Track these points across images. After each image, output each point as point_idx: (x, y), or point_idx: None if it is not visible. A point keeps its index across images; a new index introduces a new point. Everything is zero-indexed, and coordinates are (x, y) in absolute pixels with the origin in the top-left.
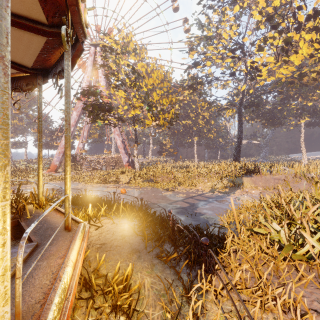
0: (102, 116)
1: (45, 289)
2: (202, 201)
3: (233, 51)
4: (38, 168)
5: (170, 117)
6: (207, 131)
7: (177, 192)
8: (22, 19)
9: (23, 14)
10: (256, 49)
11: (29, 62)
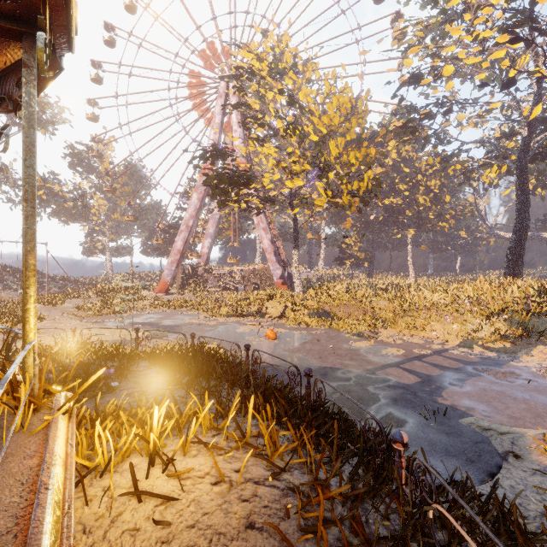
0: (235, 195)
1: None
2: (449, 371)
3: (513, 29)
4: (24, 298)
5: (363, 189)
6: (436, 217)
7: (382, 342)
8: None
9: None
10: None
11: None
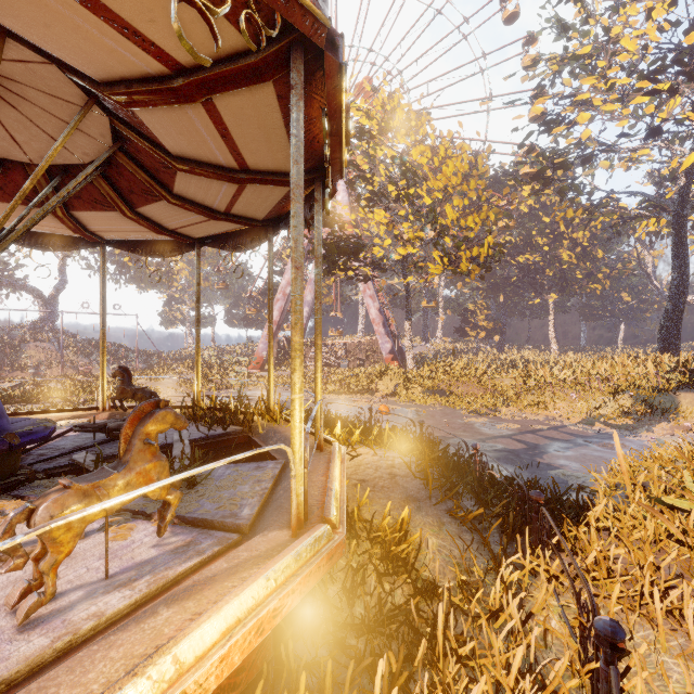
0: (342, 264)
1: (317, 498)
2: (558, 442)
3: (654, 75)
4: (269, 363)
5: (483, 255)
6: (585, 277)
7: (499, 418)
8: (270, 175)
9: (272, 170)
10: None
11: (262, 214)
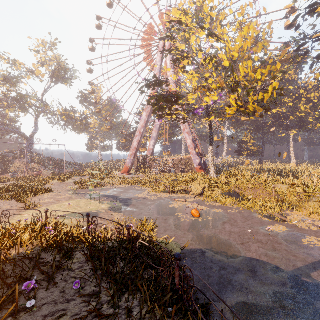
0: (168, 110)
1: None
2: None
3: None
4: None
5: (267, 98)
6: (315, 120)
7: (295, 227)
8: None
9: None
10: None
11: None
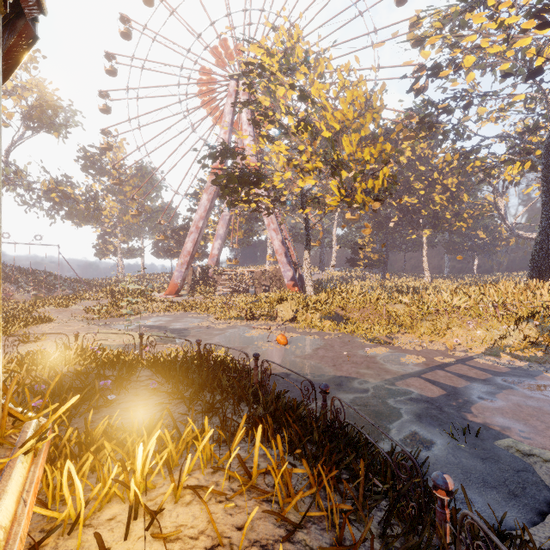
0: (245, 195)
1: None
2: (476, 383)
3: (541, 13)
4: None
5: (378, 187)
6: (453, 217)
7: (399, 348)
8: None
9: None
10: None
11: None
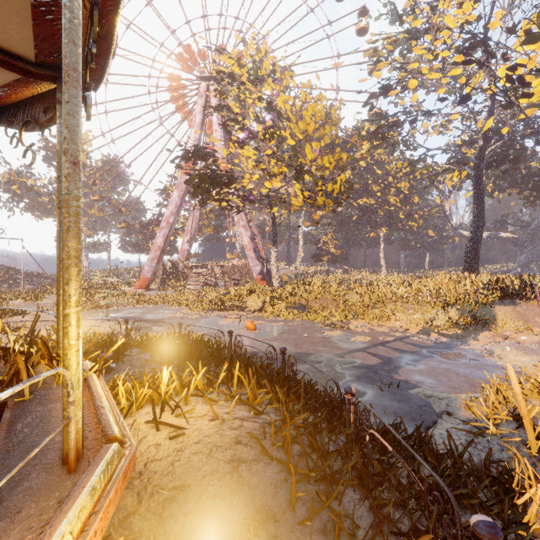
0: (216, 194)
1: None
2: (407, 354)
3: (467, 51)
4: (58, 285)
5: (336, 191)
6: (406, 217)
7: (352, 331)
8: None
9: None
10: (517, 43)
11: (24, 42)
